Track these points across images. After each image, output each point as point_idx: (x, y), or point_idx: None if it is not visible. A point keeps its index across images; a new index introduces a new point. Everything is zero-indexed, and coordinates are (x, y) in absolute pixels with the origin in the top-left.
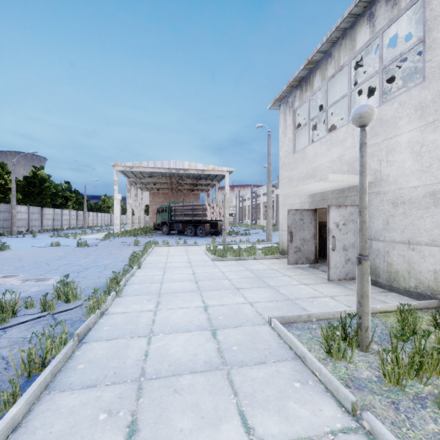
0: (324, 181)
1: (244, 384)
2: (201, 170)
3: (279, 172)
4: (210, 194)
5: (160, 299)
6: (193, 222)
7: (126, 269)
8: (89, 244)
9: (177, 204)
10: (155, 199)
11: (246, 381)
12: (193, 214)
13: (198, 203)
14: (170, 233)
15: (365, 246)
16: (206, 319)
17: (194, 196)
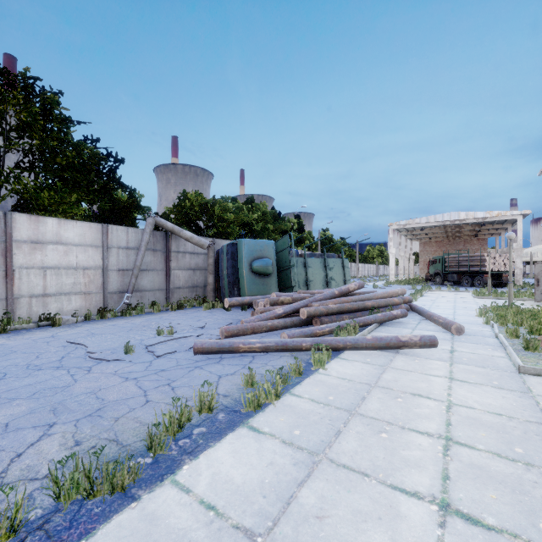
0: (538, 248)
1: (458, 310)
2: (481, 218)
3: None
4: (502, 239)
5: (434, 302)
6: (470, 273)
7: (415, 295)
8: (378, 287)
9: (451, 255)
10: (426, 249)
11: (459, 310)
12: (469, 265)
13: (475, 254)
14: (443, 284)
15: (510, 279)
16: (453, 306)
17: (479, 241)
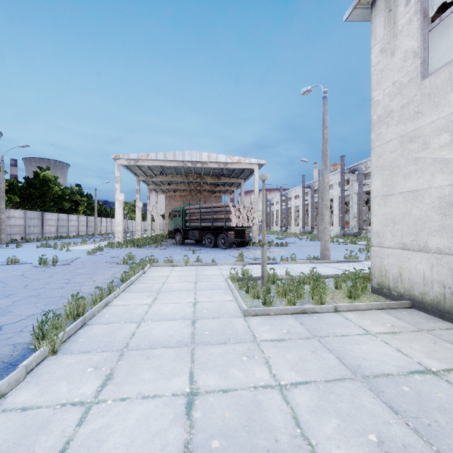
0: None
1: None
2: (223, 163)
3: (371, 134)
4: (234, 196)
5: None
6: (213, 229)
7: None
8: (62, 260)
9: (193, 206)
10: (172, 203)
11: None
12: (213, 219)
13: (219, 204)
14: (185, 242)
15: None
16: None
17: (216, 199)
